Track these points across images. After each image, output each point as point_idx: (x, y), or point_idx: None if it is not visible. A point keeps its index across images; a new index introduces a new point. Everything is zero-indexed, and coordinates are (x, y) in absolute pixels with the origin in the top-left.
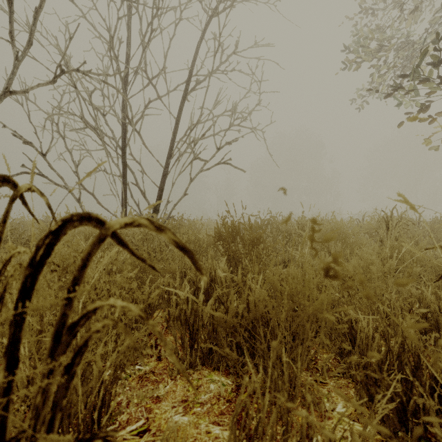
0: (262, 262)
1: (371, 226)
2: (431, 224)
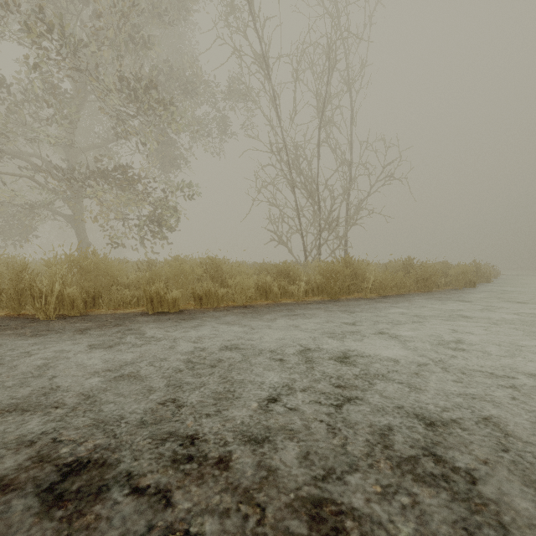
0: None
1: None
2: None
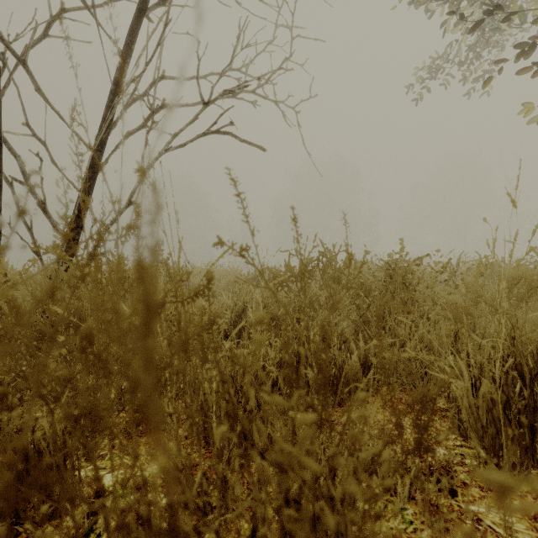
0: None
1: None
2: None
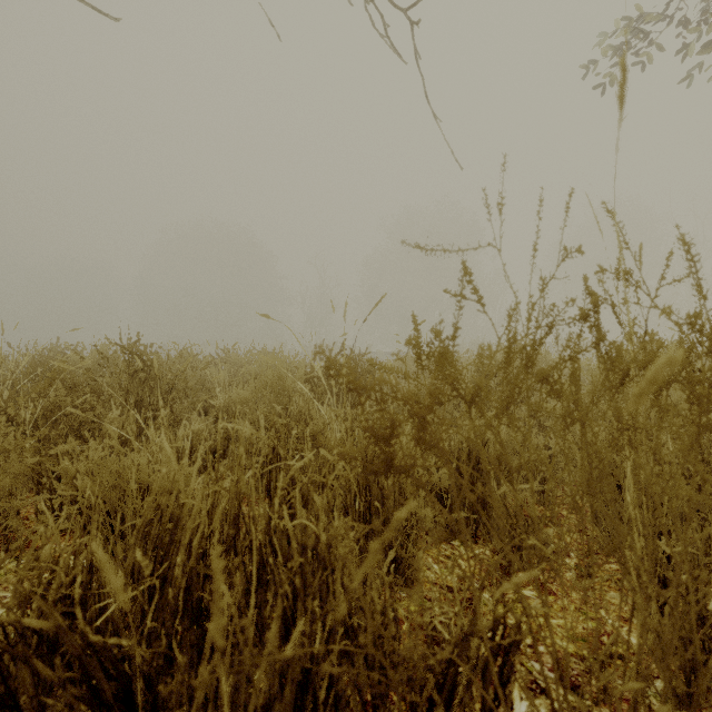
0: None
1: None
2: None
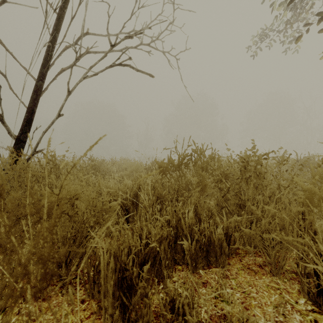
0: None
1: None
2: None
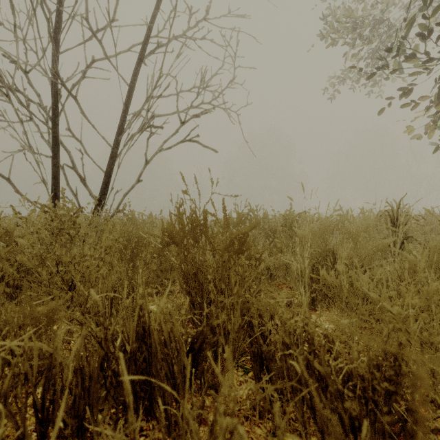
0: (247, 285)
1: (434, 216)
2: (428, 219)
